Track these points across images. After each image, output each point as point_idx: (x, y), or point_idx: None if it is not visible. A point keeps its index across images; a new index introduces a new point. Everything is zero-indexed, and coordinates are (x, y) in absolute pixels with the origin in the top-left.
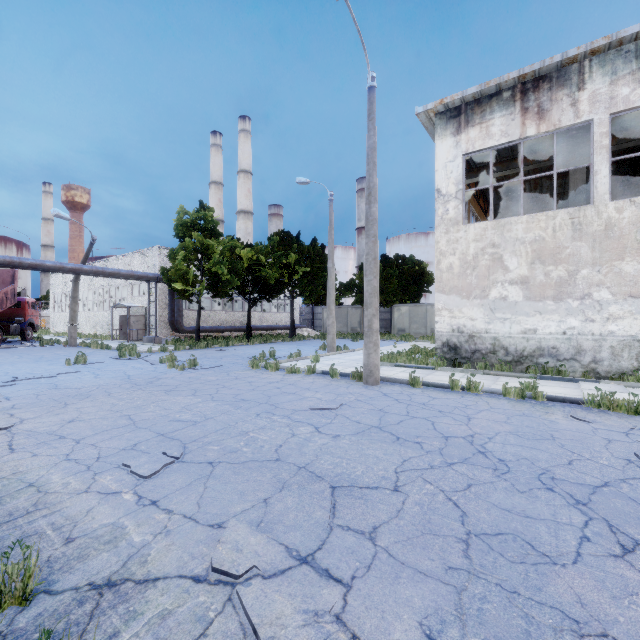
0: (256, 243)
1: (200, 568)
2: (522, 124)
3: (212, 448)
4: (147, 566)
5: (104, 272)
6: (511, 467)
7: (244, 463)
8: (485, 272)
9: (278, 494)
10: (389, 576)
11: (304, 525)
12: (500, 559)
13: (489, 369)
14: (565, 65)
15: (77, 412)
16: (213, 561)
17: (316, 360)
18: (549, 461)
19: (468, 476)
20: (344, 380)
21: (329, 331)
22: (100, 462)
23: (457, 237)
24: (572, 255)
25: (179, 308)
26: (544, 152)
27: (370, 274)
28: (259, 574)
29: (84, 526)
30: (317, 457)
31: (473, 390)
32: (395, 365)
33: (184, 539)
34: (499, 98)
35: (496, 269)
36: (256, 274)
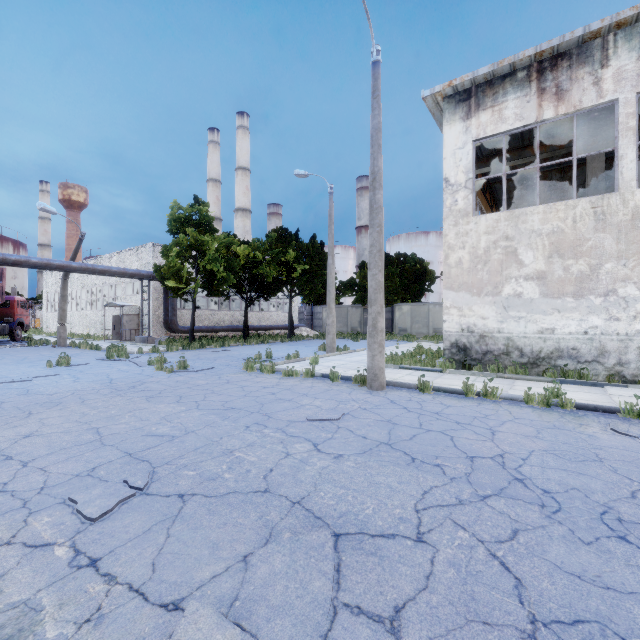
0: (253, 240)
1: None
2: (538, 106)
3: (187, 474)
4: None
5: (94, 269)
6: (561, 502)
7: (223, 496)
8: (497, 267)
9: (262, 549)
10: None
11: (296, 605)
12: None
13: (502, 372)
14: (587, 40)
15: (38, 424)
16: None
17: (315, 362)
18: (606, 493)
19: (510, 517)
20: (346, 384)
21: (329, 331)
22: (42, 495)
23: (467, 229)
24: (594, 248)
25: (173, 307)
26: (559, 139)
27: (375, 268)
28: None
29: None
30: (315, 487)
31: (490, 396)
32: (400, 367)
33: (120, 633)
34: (513, 79)
35: (510, 264)
36: (253, 272)
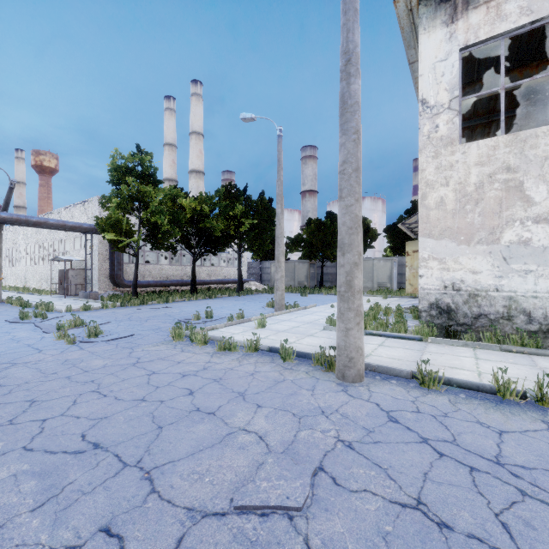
0: (200, 193)
1: None
2: None
3: None
4: None
5: (27, 221)
6: None
7: None
8: (494, 207)
9: None
10: None
11: None
12: None
13: (504, 342)
14: None
15: None
16: None
17: (261, 325)
18: None
19: None
20: (303, 367)
21: (277, 286)
22: None
23: (451, 161)
24: None
25: (119, 261)
26: None
27: (349, 195)
28: None
29: None
30: None
31: None
32: (366, 333)
33: None
34: None
35: (512, 202)
36: (200, 225)
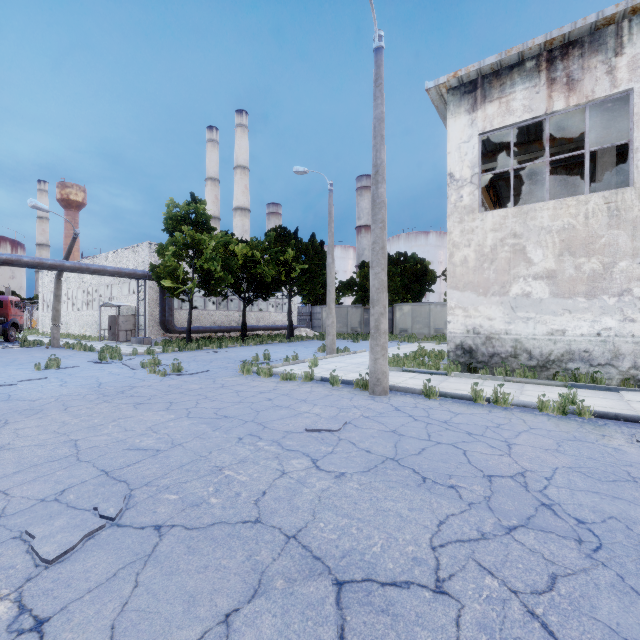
0: (251, 238)
1: None
2: (548, 97)
3: (167, 498)
4: None
5: (88, 269)
6: (601, 536)
7: (207, 528)
8: (505, 266)
9: (248, 607)
10: None
11: None
12: None
13: (510, 375)
14: (600, 27)
15: (12, 435)
16: None
17: (314, 364)
18: None
19: (544, 557)
20: (346, 389)
21: (329, 332)
22: None
23: (472, 227)
24: (608, 245)
25: (170, 307)
26: (568, 133)
27: (377, 266)
28: None
29: None
30: (314, 516)
31: (501, 403)
32: (403, 370)
33: None
34: (521, 69)
35: (518, 262)
36: (251, 271)
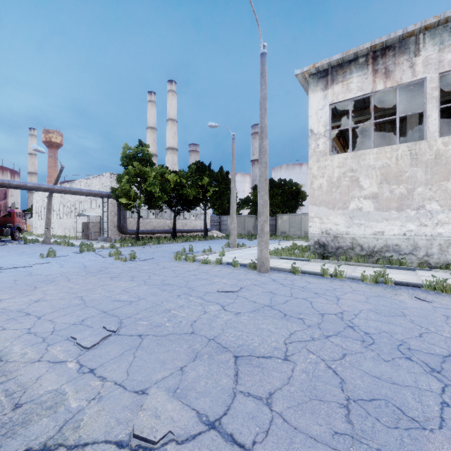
0: (179, 170)
1: (124, 433)
2: (373, 81)
3: (142, 323)
4: (79, 431)
5: (70, 191)
6: (375, 339)
7: (166, 336)
8: (346, 190)
9: (192, 363)
10: (284, 441)
11: (212, 391)
12: (377, 424)
13: (349, 261)
14: (405, 38)
15: (42, 294)
16: (134, 428)
17: (222, 254)
18: (404, 334)
19: (342, 347)
20: (243, 269)
21: (232, 233)
22: (53, 335)
23: (325, 164)
24: (410, 177)
25: (124, 217)
26: (388, 103)
27: (262, 191)
28: (174, 439)
29: (32, 392)
30: (223, 331)
31: (339, 277)
32: (280, 258)
33: (113, 405)
34: (356, 63)
35: (354, 188)
36: (179, 192)
